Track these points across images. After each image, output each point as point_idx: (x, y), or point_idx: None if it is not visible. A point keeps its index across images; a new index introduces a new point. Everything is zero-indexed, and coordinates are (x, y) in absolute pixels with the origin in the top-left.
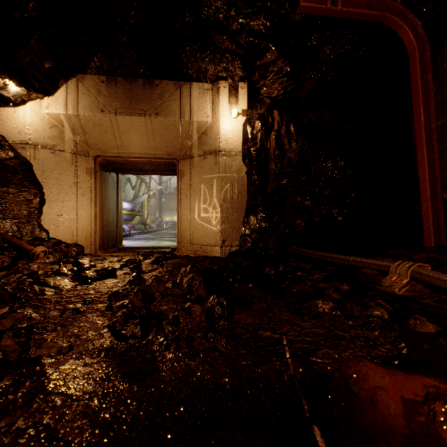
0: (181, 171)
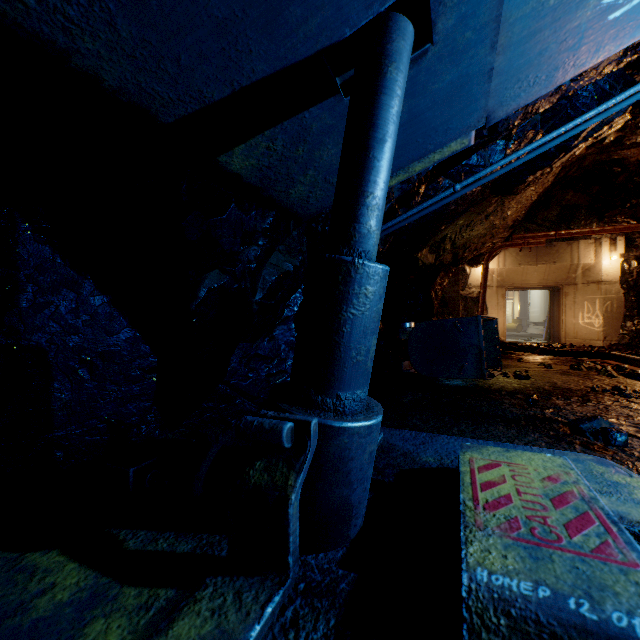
0: (565, 293)
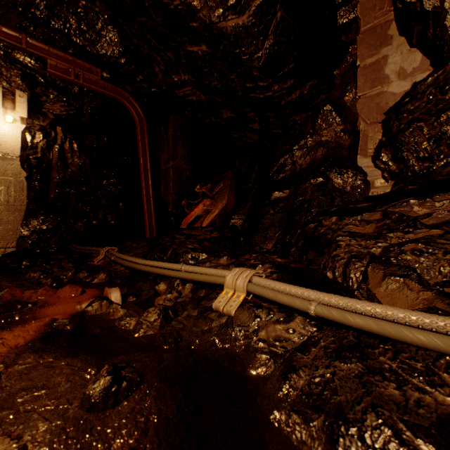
0: None
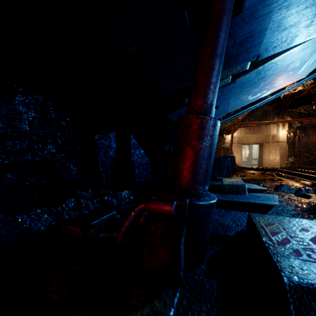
0: (265, 146)
